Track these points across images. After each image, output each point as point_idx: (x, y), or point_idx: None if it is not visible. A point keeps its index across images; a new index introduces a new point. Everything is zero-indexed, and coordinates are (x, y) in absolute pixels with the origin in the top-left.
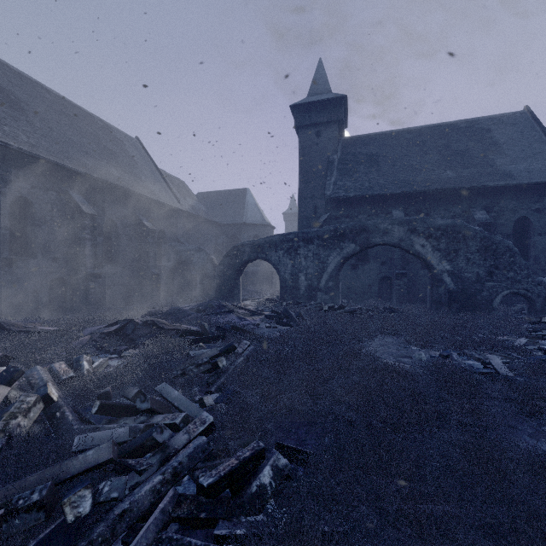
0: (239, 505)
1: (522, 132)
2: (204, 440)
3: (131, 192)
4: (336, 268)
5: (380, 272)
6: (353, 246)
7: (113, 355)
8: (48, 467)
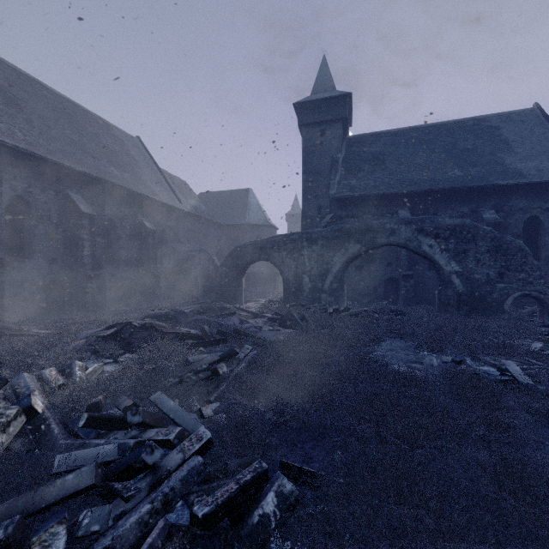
0: (238, 539)
1: (532, 130)
2: (200, 461)
3: (131, 191)
4: (341, 269)
5: (386, 273)
6: (358, 246)
7: (109, 360)
8: (24, 491)
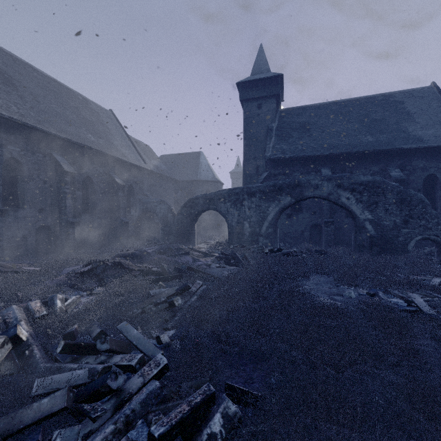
0: None
1: (430, 104)
2: (157, 385)
3: (105, 154)
4: (275, 217)
5: (311, 220)
6: (289, 198)
7: (85, 292)
8: (6, 412)
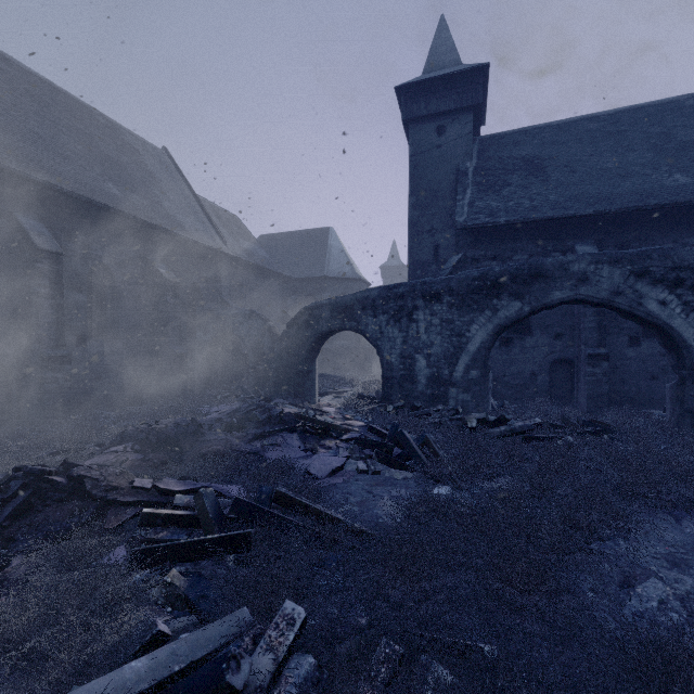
0: None
1: None
2: None
3: (138, 221)
4: (484, 345)
5: (553, 351)
6: (517, 305)
7: None
8: None
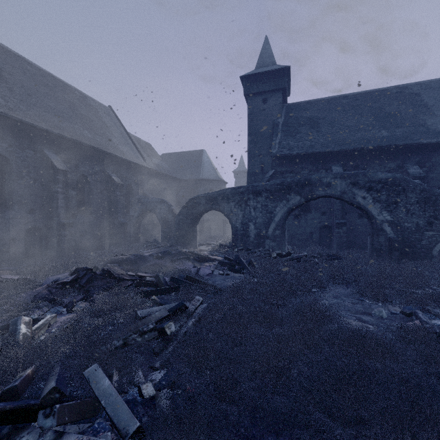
0: None
1: None
2: None
3: (102, 151)
4: (282, 218)
5: (321, 221)
6: (298, 198)
7: (66, 308)
8: None
